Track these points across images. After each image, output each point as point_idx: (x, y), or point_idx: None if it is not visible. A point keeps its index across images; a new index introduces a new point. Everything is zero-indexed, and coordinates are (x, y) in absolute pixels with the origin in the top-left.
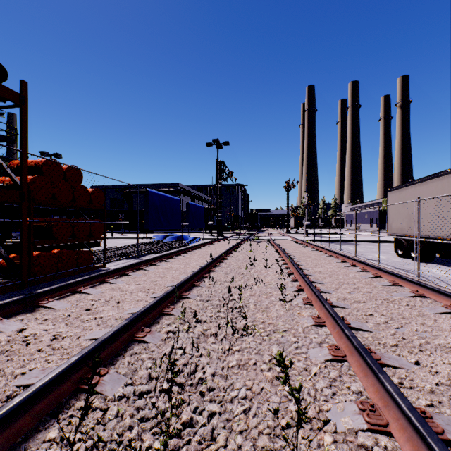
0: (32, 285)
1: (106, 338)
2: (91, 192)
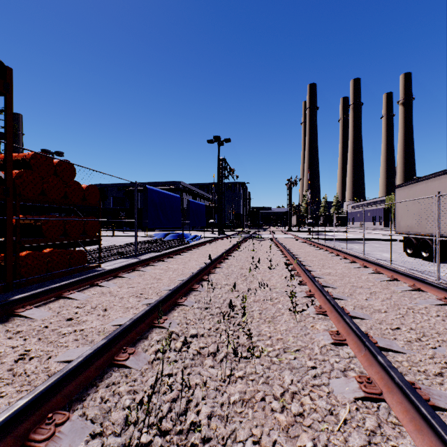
0: (19, 287)
1: (72, 367)
2: (85, 188)
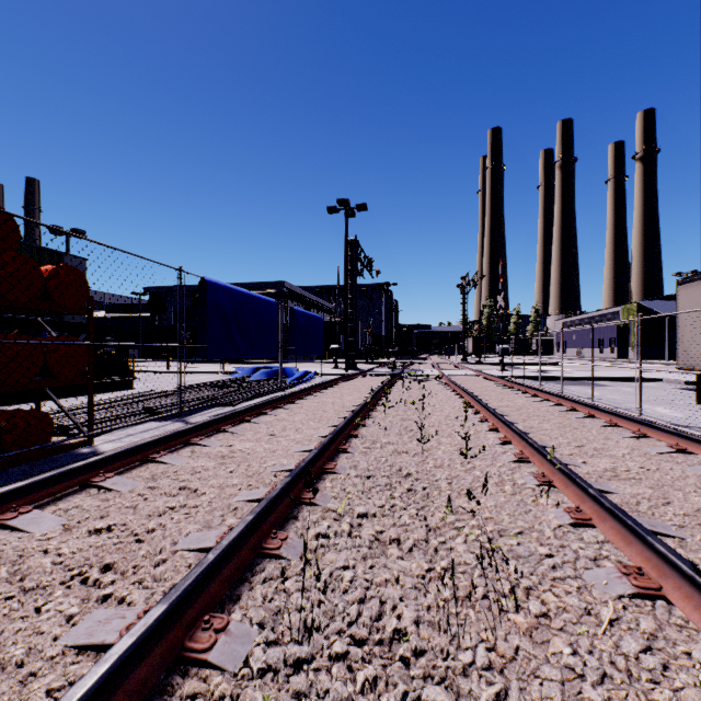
0: None
1: None
2: (48, 272)
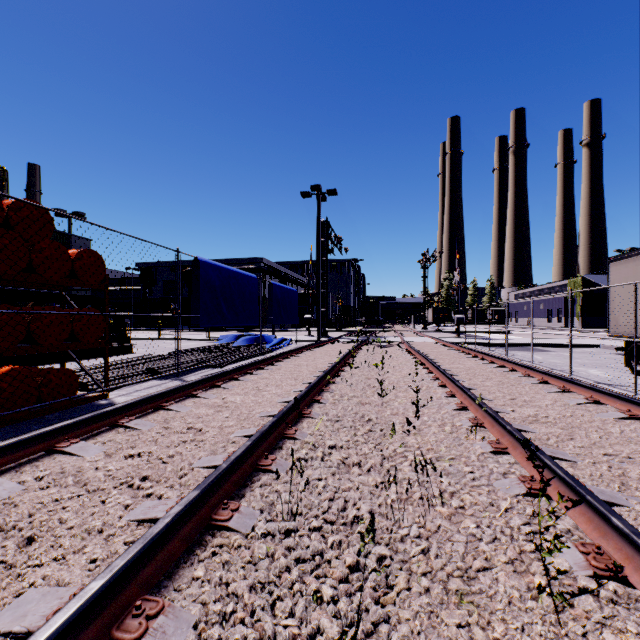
0: None
1: None
2: (74, 255)
